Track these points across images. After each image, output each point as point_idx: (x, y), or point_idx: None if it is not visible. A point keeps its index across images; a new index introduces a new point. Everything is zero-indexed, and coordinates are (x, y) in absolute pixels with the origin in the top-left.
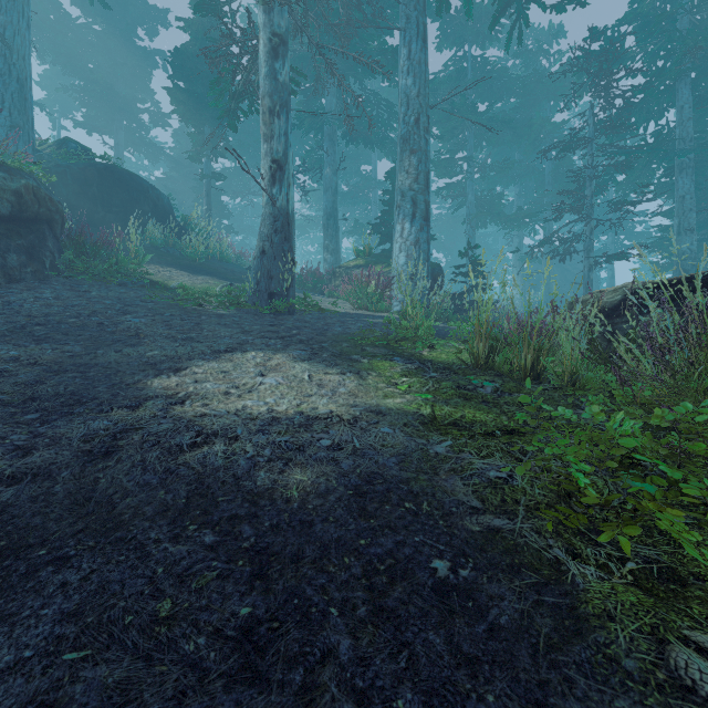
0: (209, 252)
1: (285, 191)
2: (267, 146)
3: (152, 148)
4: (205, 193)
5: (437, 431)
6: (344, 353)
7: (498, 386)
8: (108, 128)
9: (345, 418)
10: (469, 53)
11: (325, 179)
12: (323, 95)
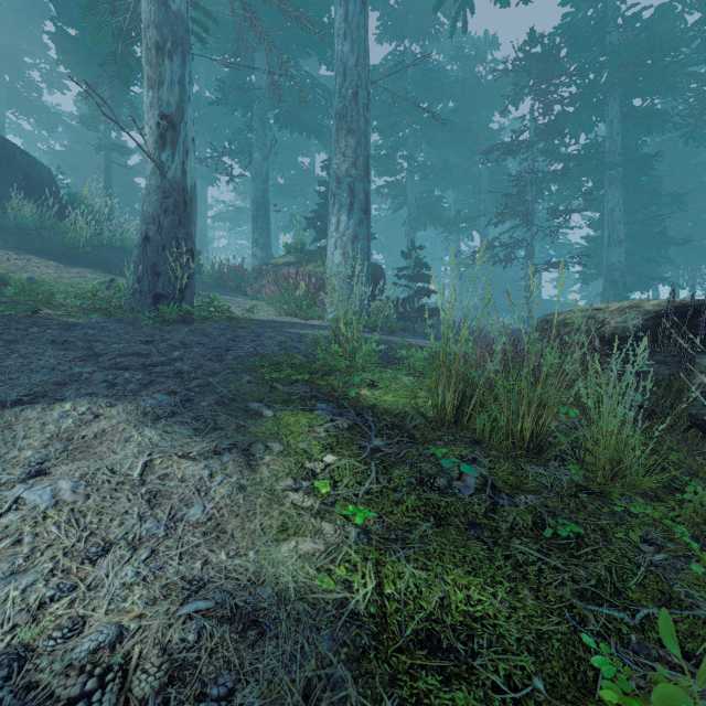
0: (104, 239)
1: (180, 159)
2: (153, 94)
3: (45, 113)
4: (103, 167)
5: (392, 694)
6: (240, 397)
7: (485, 475)
8: None
9: (136, 693)
10: (410, 49)
11: (255, 164)
12: (253, 71)
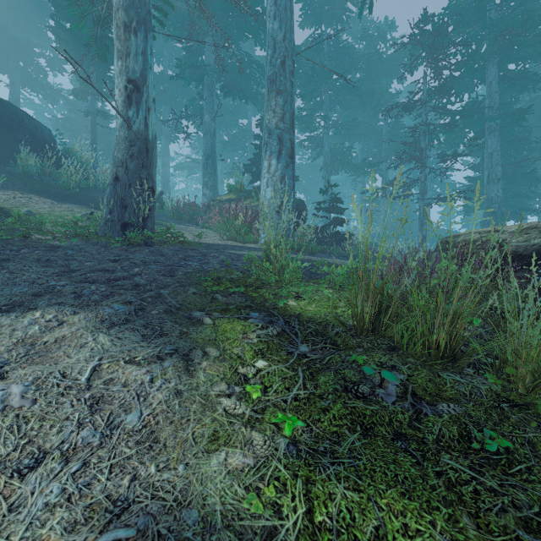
0: (89, 183)
1: (143, 115)
2: (121, 64)
3: (49, 90)
4: (90, 128)
5: None
6: (185, 306)
7: (405, 382)
8: (4, 68)
9: None
10: (325, 32)
11: (205, 124)
12: (204, 52)
